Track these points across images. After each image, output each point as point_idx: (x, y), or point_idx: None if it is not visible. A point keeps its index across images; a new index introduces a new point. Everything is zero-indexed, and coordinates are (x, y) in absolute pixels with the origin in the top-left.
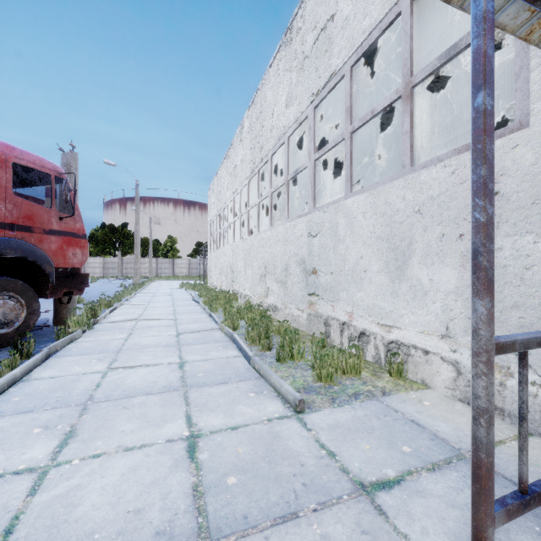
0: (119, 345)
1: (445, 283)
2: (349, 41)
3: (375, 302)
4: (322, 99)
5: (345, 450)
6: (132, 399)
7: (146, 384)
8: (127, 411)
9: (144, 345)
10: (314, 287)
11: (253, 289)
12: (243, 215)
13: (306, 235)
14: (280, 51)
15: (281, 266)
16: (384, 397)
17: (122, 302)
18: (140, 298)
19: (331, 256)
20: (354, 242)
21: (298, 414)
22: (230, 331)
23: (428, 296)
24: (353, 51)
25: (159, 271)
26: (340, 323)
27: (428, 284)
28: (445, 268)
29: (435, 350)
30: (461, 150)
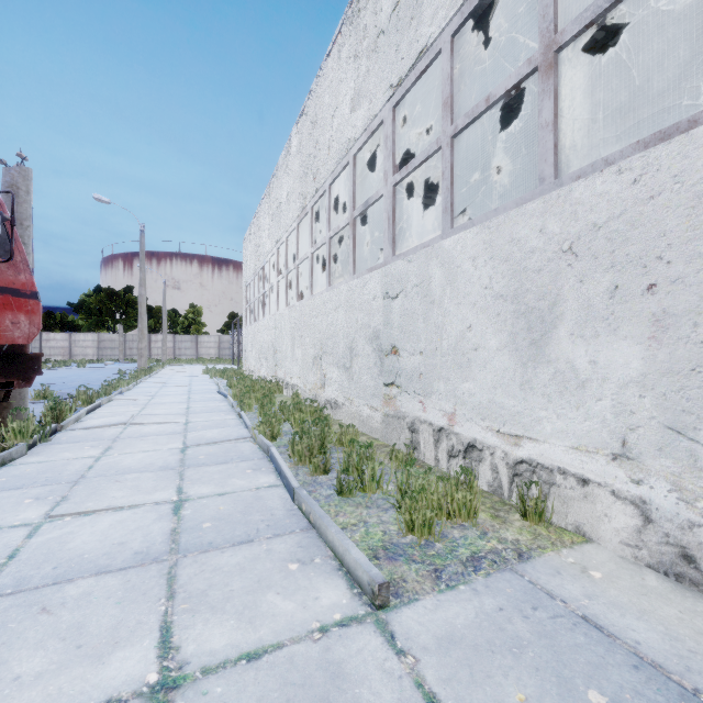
0: (83, 469)
1: (621, 367)
2: None
3: (493, 397)
4: (406, 92)
5: None
6: (66, 586)
7: (105, 548)
8: (45, 618)
9: (125, 468)
10: (394, 374)
11: (303, 377)
12: (291, 272)
13: (381, 296)
14: (342, 32)
15: (343, 344)
16: (522, 564)
17: (112, 396)
18: (142, 390)
19: (420, 327)
20: (457, 304)
21: (378, 612)
22: (265, 443)
23: (587, 388)
24: (456, 10)
25: (177, 352)
26: (434, 429)
27: (587, 369)
28: (621, 342)
29: (601, 478)
30: (651, 143)
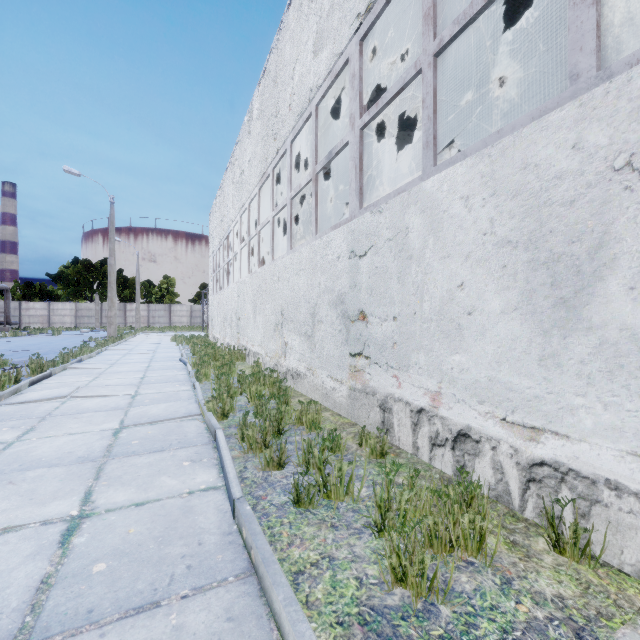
0: None
1: None
2: None
3: (496, 374)
4: (375, 18)
5: None
6: None
7: None
8: None
9: (34, 459)
10: (362, 343)
11: (264, 344)
12: (253, 238)
13: (346, 256)
14: None
15: (305, 309)
16: None
17: (68, 364)
18: (104, 358)
19: (394, 288)
20: (444, 257)
21: None
22: (212, 424)
23: None
24: None
25: (151, 321)
26: (412, 409)
27: None
28: None
29: None
30: None
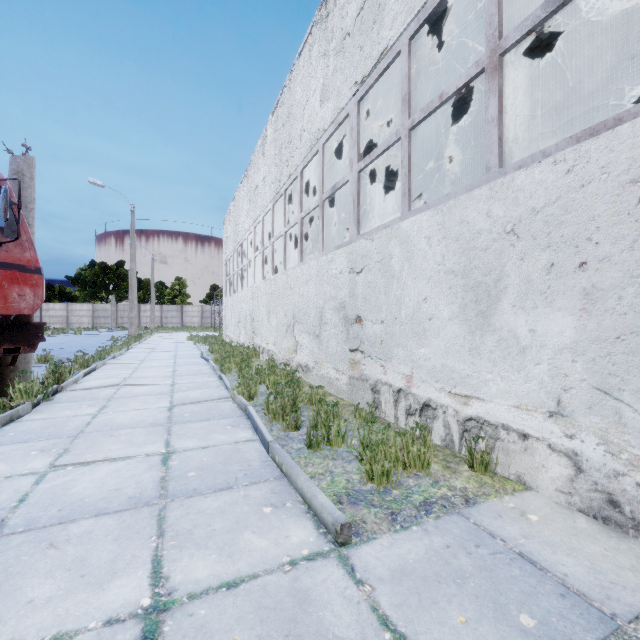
0: (82, 425)
1: (556, 336)
2: (407, 3)
3: (445, 362)
4: (369, 88)
5: (424, 631)
6: (70, 526)
7: (103, 494)
8: (53, 552)
9: (119, 424)
10: (358, 341)
11: (278, 343)
12: (266, 248)
13: (347, 271)
14: (312, 33)
15: (313, 313)
16: (468, 508)
17: (106, 360)
18: (133, 355)
19: (382, 299)
20: (414, 278)
21: (341, 548)
22: (243, 402)
23: (527, 354)
24: (413, 16)
25: (164, 321)
26: (394, 390)
27: (527, 337)
28: (556, 313)
29: (539, 434)
30: (582, 137)
